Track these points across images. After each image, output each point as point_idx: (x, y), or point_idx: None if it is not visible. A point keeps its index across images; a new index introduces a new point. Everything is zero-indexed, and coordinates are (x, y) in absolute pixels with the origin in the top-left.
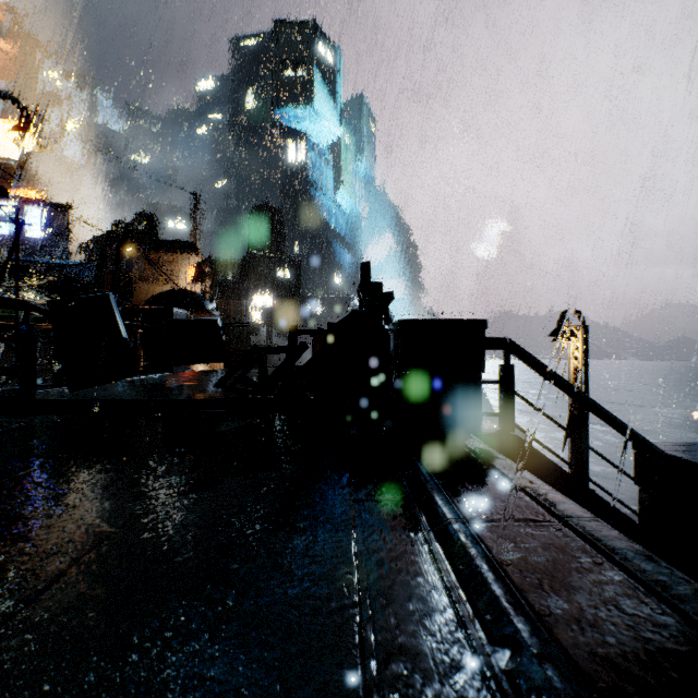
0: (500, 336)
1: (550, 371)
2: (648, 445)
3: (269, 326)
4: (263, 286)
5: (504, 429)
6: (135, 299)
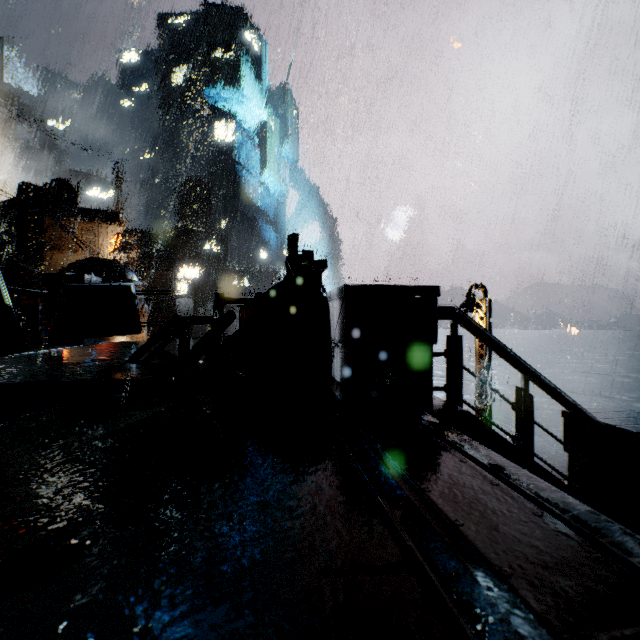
0: (448, 305)
1: (498, 342)
2: (587, 415)
3: (196, 298)
4: (190, 258)
5: (453, 404)
6: (50, 268)
